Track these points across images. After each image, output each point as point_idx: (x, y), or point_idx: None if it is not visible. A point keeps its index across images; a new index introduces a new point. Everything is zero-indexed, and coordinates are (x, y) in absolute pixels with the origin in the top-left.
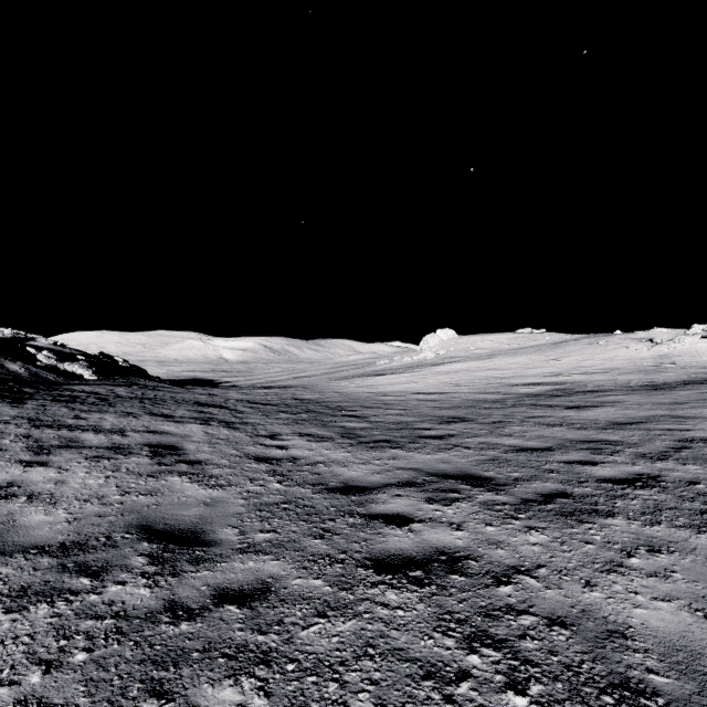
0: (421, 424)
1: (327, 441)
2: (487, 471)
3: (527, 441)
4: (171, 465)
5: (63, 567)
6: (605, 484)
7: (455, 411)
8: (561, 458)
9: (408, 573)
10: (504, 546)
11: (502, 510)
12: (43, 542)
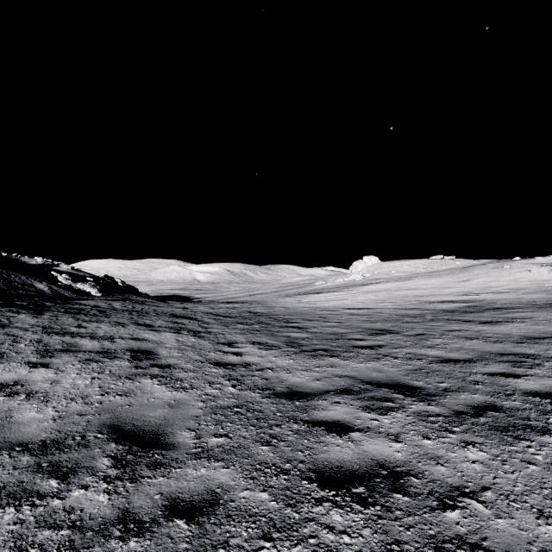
0: (353, 335)
1: (275, 349)
2: (416, 380)
3: (449, 352)
4: (146, 368)
5: (38, 466)
6: (533, 398)
7: (382, 324)
8: (484, 370)
9: (351, 489)
10: (443, 462)
11: (436, 422)
12: (28, 440)
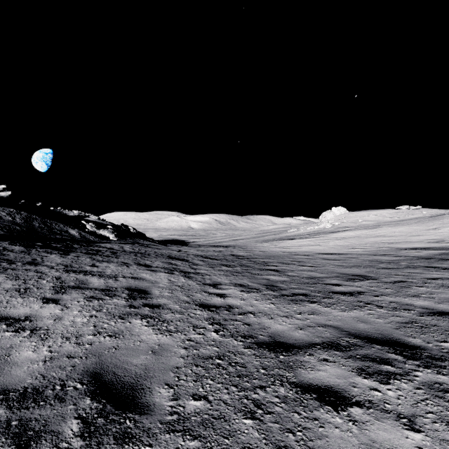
0: (330, 280)
1: (255, 292)
2: (412, 337)
3: (439, 303)
4: (138, 308)
5: (7, 425)
6: None
7: (357, 269)
8: None
9: None
10: None
11: None
12: (12, 386)
